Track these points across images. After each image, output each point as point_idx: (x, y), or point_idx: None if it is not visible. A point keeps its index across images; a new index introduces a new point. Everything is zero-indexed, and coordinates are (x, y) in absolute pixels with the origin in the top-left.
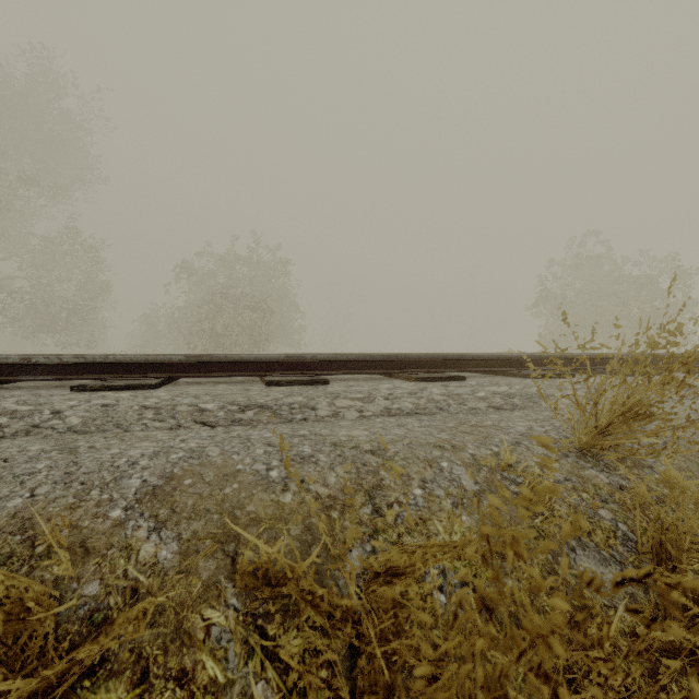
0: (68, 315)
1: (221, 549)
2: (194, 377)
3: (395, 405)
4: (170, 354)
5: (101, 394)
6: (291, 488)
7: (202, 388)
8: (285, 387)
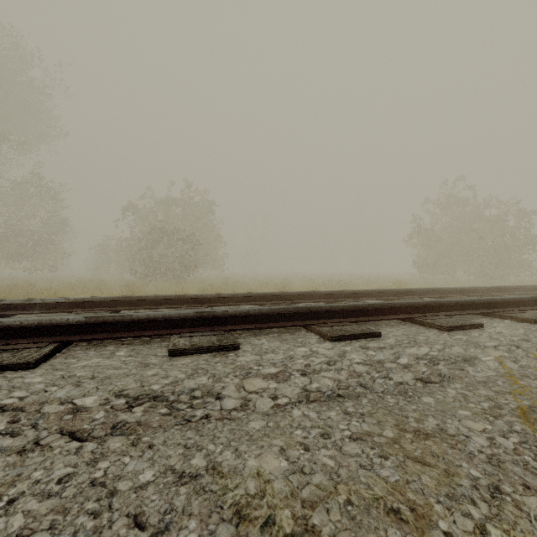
0: (33, 244)
1: None
2: (94, 339)
3: (314, 384)
4: (91, 297)
5: None
6: None
7: (94, 362)
8: (190, 356)
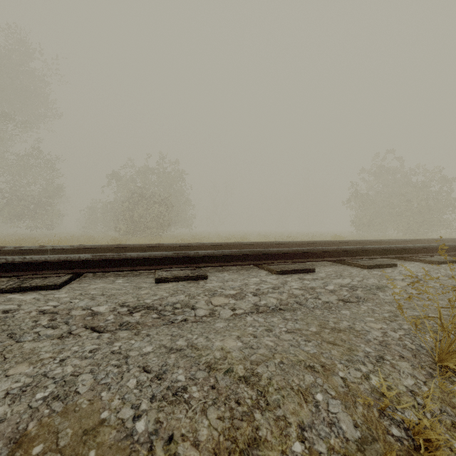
0: (34, 207)
1: None
2: (99, 272)
3: (262, 301)
4: (90, 245)
5: (7, 297)
6: (156, 454)
7: (101, 285)
8: (171, 283)
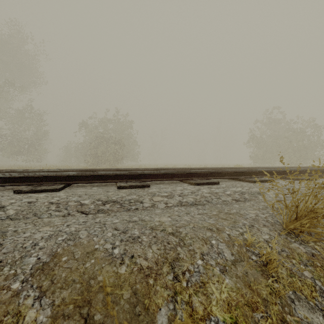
0: (28, 146)
1: (78, 313)
2: (81, 183)
3: (184, 200)
4: (72, 169)
5: (29, 195)
6: (125, 262)
7: (84, 190)
8: (127, 189)
